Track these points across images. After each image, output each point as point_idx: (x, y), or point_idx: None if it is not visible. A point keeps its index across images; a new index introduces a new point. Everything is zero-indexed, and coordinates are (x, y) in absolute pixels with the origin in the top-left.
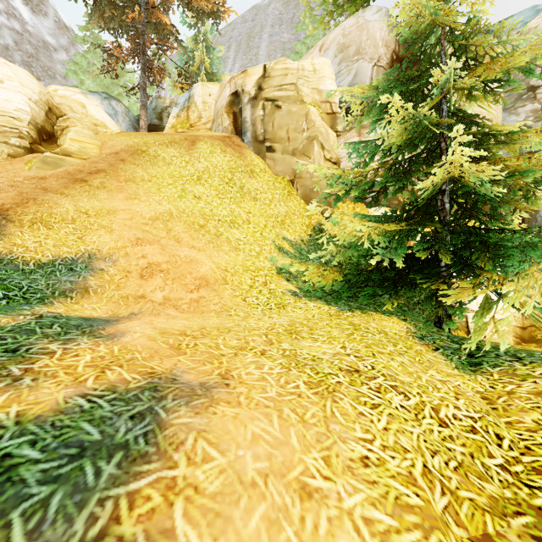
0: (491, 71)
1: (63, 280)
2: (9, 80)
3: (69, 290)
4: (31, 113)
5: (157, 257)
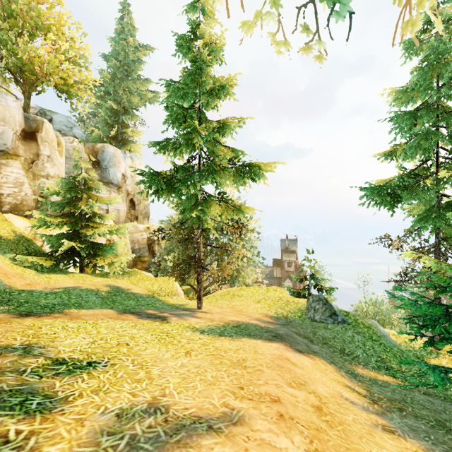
0: (100, 200)
1: (3, 285)
2: None
3: (11, 288)
4: None
5: None
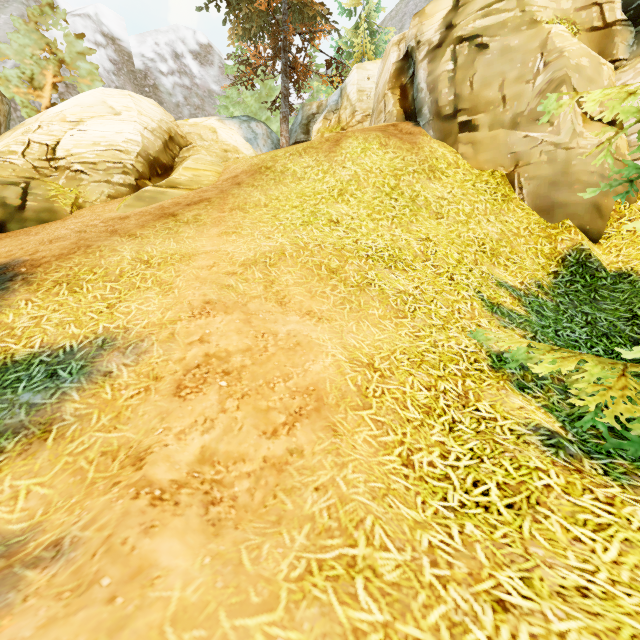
0: None
1: (20, 402)
2: (127, 111)
3: (11, 430)
4: (143, 142)
5: (229, 340)
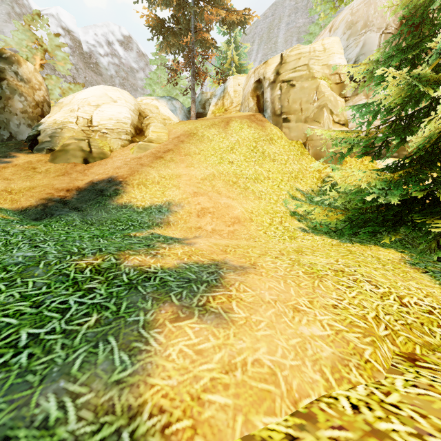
0: None
1: (157, 217)
2: (120, 100)
3: (160, 223)
4: (131, 118)
5: (207, 204)
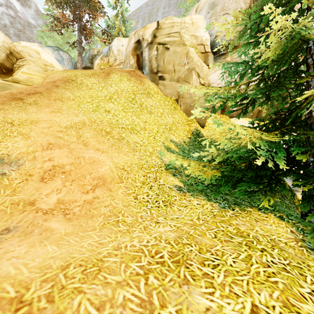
0: None
1: None
2: None
3: None
4: None
5: (63, 160)
